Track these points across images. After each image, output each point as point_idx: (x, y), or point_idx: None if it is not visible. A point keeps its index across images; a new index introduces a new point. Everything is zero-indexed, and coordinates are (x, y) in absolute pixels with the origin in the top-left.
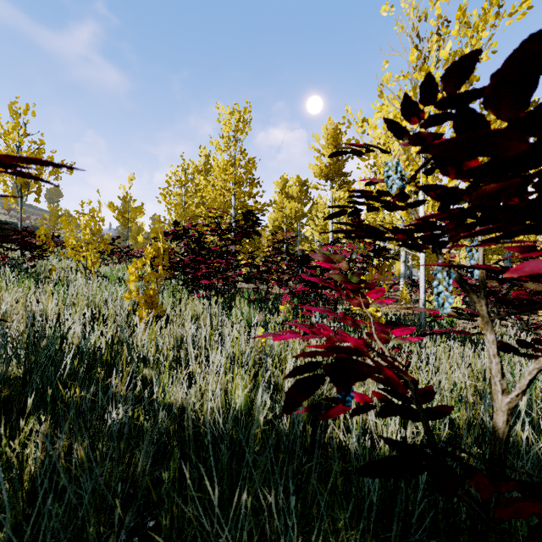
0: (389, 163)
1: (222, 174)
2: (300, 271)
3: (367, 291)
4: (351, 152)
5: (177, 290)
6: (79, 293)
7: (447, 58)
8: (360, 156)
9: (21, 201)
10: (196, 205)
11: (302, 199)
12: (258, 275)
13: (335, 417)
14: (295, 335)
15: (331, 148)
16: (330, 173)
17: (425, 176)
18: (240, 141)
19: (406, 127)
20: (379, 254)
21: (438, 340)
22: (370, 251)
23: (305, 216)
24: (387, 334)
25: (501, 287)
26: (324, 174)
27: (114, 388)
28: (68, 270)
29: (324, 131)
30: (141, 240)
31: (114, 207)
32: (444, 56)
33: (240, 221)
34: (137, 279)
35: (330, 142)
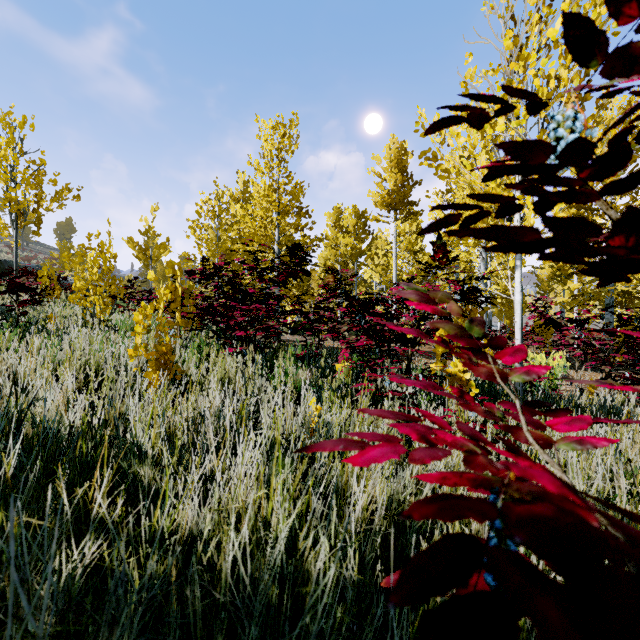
0: (558, 116)
1: (263, 201)
2: (363, 319)
3: (497, 352)
4: (466, 119)
5: (205, 343)
6: (75, 348)
7: (556, 40)
8: (479, 128)
9: (16, 233)
10: (233, 240)
11: (360, 233)
12: (307, 325)
13: (420, 529)
14: (392, 450)
15: (395, 172)
16: (394, 201)
17: (523, 197)
18: (285, 161)
19: (605, 33)
20: (469, 297)
21: (541, 410)
22: (457, 293)
23: (363, 254)
24: (542, 428)
25: (611, 340)
26: (387, 203)
27: (68, 516)
28: (71, 319)
29: (387, 151)
30: (151, 278)
31: (134, 243)
32: (551, 37)
33: (285, 259)
34: (146, 330)
35: (394, 165)
